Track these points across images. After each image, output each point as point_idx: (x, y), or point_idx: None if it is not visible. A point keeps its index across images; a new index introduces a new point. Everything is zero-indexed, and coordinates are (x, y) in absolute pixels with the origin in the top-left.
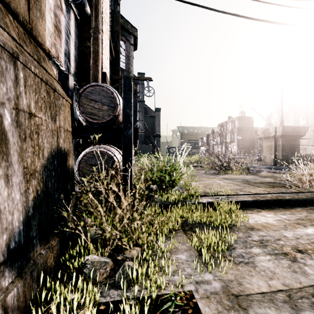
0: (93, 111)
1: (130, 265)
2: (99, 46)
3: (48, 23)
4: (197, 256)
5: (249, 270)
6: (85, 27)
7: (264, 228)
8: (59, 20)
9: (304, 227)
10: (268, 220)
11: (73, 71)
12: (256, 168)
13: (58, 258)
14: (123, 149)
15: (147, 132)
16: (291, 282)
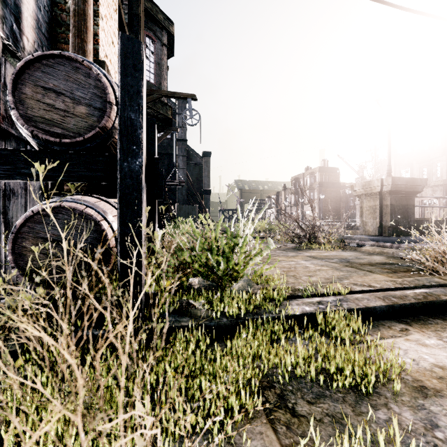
0: (53, 115)
1: None
2: (87, 4)
3: None
4: None
5: None
6: None
7: None
8: None
9: None
10: (439, 357)
11: (33, 49)
12: (354, 239)
13: None
14: (121, 203)
15: (191, 187)
16: None
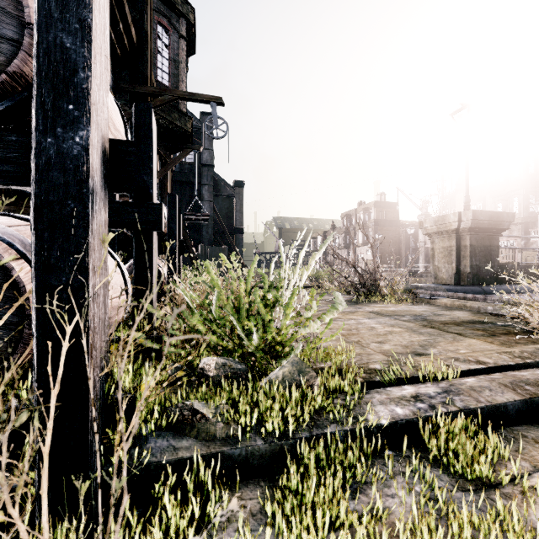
0: None
1: None
2: None
3: None
4: None
5: None
6: None
7: None
8: None
9: None
10: None
11: None
12: (425, 289)
13: None
14: (37, 222)
15: (219, 224)
16: None
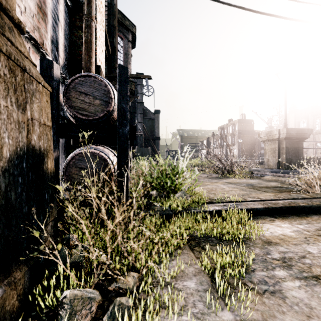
0: (84, 105)
1: (123, 303)
2: (92, 35)
3: (30, 2)
4: (209, 283)
5: (278, 304)
6: (76, 14)
7: (283, 242)
8: (44, 1)
9: None
10: (285, 231)
11: (63, 62)
12: (259, 171)
13: (25, 294)
14: (118, 150)
15: (146, 135)
16: None
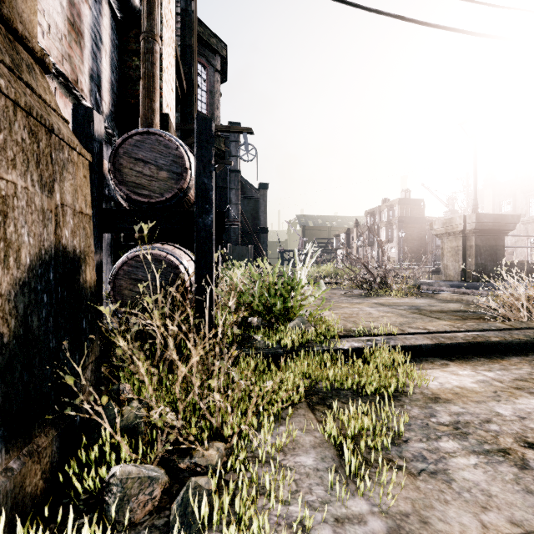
0: (142, 180)
1: (201, 485)
2: (155, 66)
3: (56, 16)
4: (336, 459)
5: (439, 489)
6: (130, 31)
7: (458, 399)
8: (78, 13)
9: (530, 396)
10: (463, 382)
11: (108, 110)
12: (432, 285)
13: (53, 471)
14: (197, 251)
15: (245, 225)
16: (525, 517)
